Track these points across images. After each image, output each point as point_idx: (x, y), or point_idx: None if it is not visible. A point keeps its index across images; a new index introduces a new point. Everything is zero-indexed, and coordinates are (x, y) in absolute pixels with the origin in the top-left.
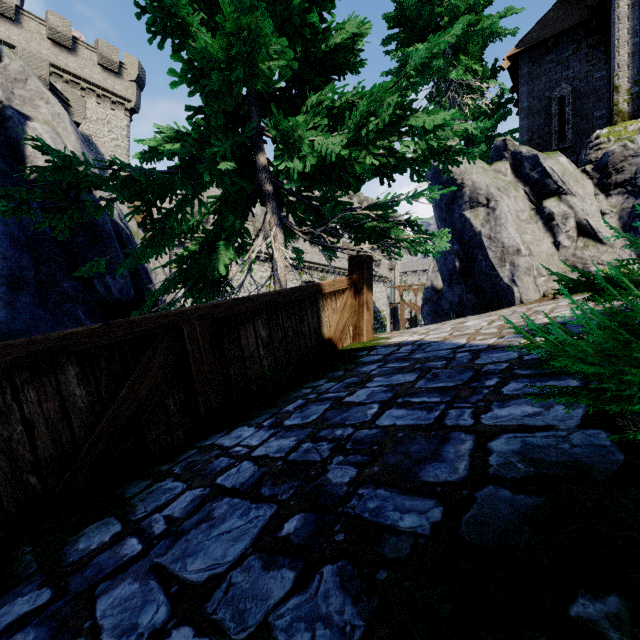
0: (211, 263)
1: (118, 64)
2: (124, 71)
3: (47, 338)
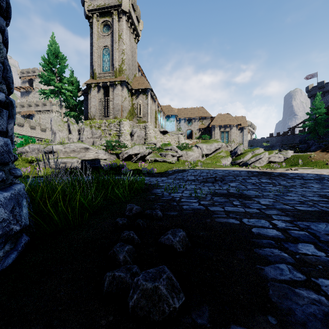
0: None
1: None
2: None
3: None
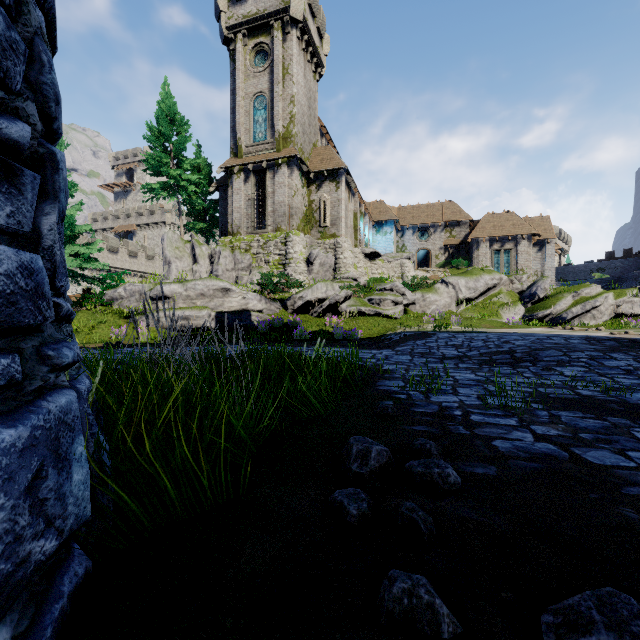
0: None
1: None
2: None
3: None
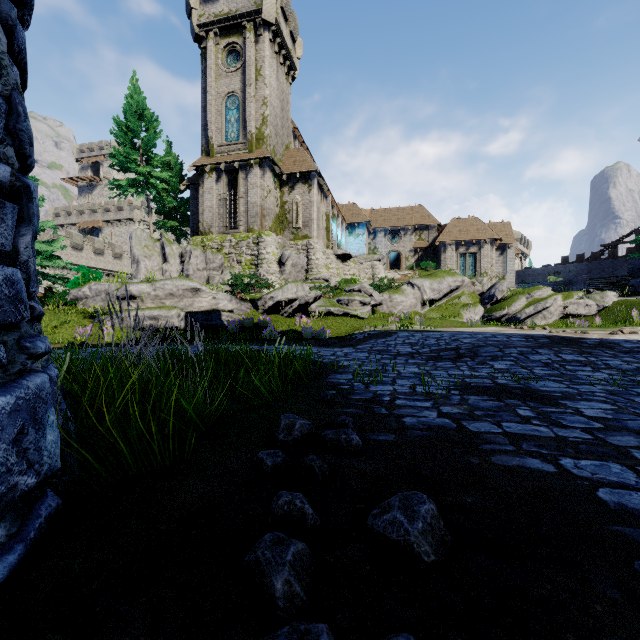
0: None
1: None
2: None
3: None
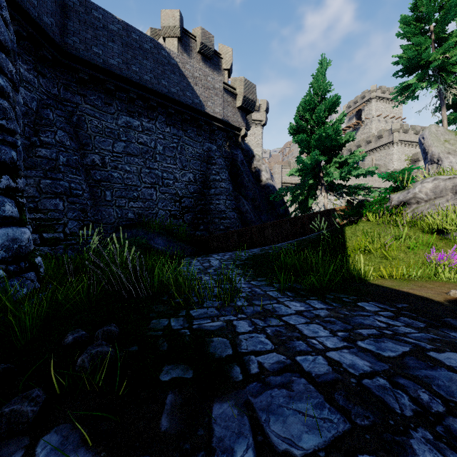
0: (306, 204)
1: (258, 106)
2: (260, 108)
3: (286, 219)
